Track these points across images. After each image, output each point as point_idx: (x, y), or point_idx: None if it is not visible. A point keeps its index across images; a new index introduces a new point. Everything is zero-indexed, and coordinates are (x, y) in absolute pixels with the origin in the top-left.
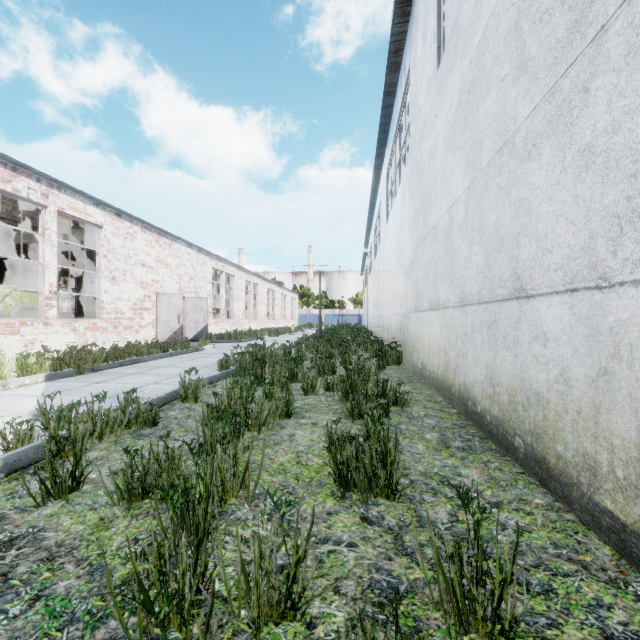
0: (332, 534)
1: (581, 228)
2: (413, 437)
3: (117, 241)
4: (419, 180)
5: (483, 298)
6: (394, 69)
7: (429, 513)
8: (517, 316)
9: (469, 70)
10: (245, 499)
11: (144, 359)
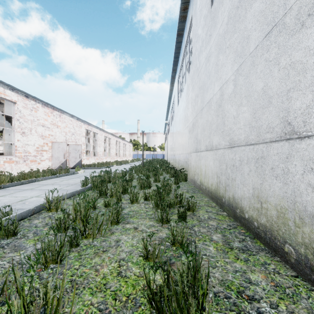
0: None
1: None
2: (205, 239)
3: (26, 111)
4: (198, 77)
5: (250, 141)
6: (183, 20)
7: None
8: (287, 153)
9: None
10: None
11: (38, 180)
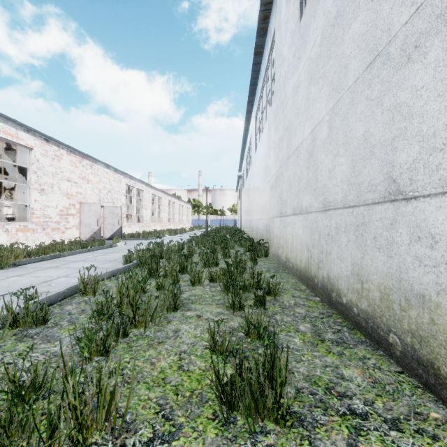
0: None
1: None
2: (289, 329)
3: (46, 161)
4: (283, 113)
5: (349, 203)
6: (262, 33)
7: (326, 445)
8: (392, 218)
9: (333, 7)
10: (111, 433)
11: (64, 254)
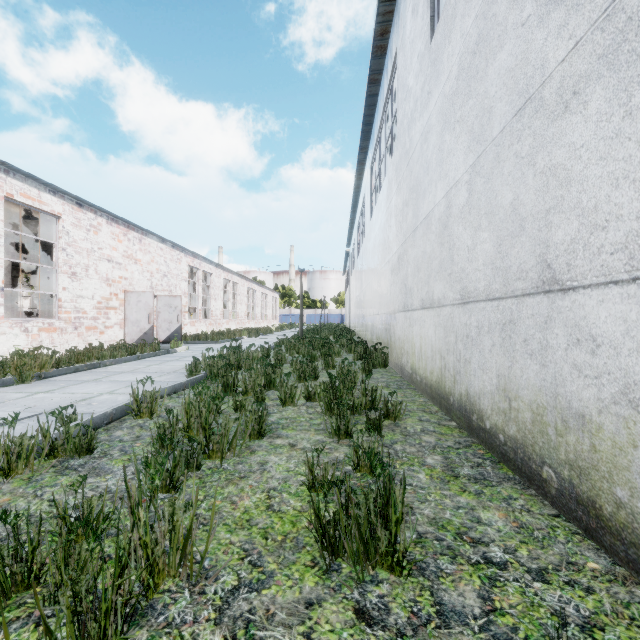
0: None
1: None
2: (412, 462)
3: (78, 233)
4: (408, 168)
5: (494, 293)
6: (380, 54)
7: (452, 596)
8: (546, 314)
9: (474, 28)
10: (187, 579)
11: (105, 363)
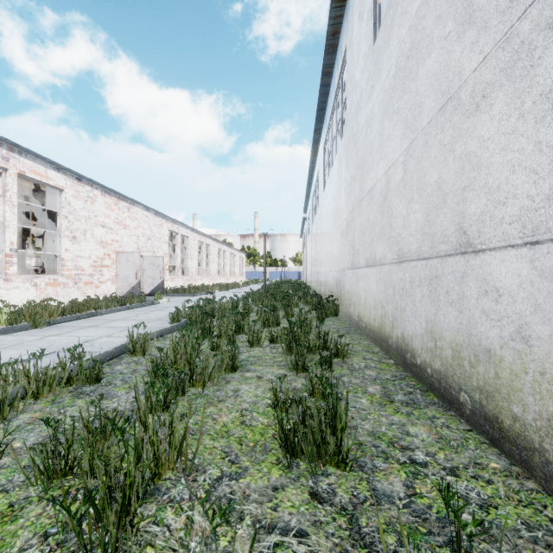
0: (278, 518)
1: (545, 176)
2: (356, 391)
3: (78, 203)
4: (355, 148)
5: (423, 254)
6: (331, 51)
7: (383, 485)
8: (463, 271)
9: (408, 36)
10: (182, 471)
11: (101, 312)
